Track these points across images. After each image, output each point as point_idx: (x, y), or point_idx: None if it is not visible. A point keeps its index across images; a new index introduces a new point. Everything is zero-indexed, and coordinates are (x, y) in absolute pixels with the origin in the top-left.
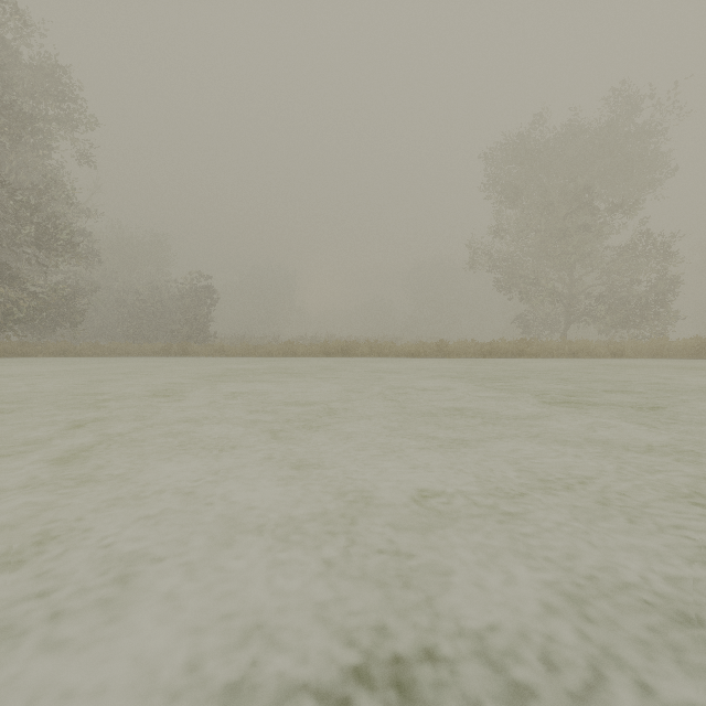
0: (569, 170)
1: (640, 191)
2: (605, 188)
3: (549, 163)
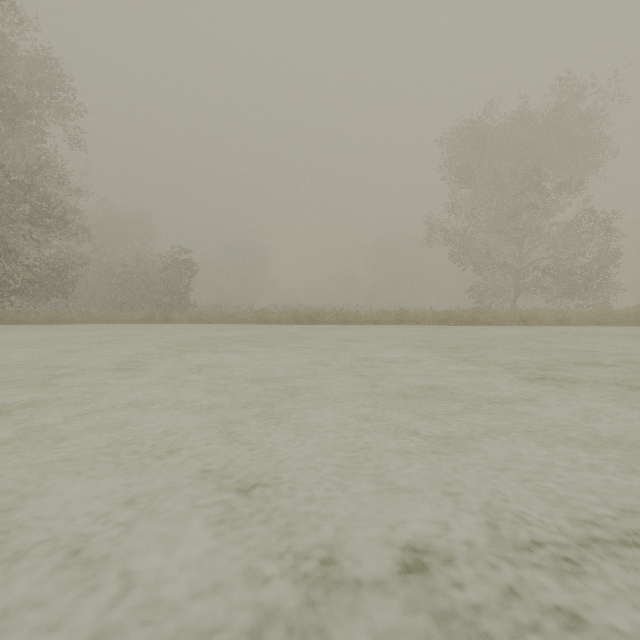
0: (519, 153)
1: (583, 172)
2: (551, 169)
3: (500, 147)
